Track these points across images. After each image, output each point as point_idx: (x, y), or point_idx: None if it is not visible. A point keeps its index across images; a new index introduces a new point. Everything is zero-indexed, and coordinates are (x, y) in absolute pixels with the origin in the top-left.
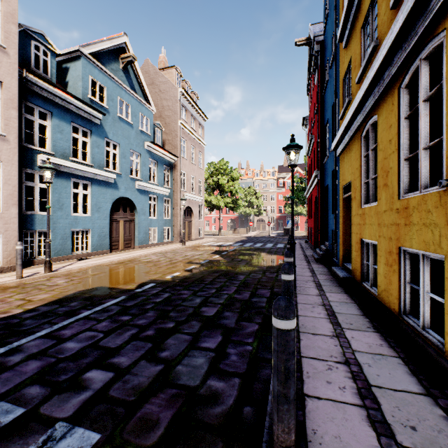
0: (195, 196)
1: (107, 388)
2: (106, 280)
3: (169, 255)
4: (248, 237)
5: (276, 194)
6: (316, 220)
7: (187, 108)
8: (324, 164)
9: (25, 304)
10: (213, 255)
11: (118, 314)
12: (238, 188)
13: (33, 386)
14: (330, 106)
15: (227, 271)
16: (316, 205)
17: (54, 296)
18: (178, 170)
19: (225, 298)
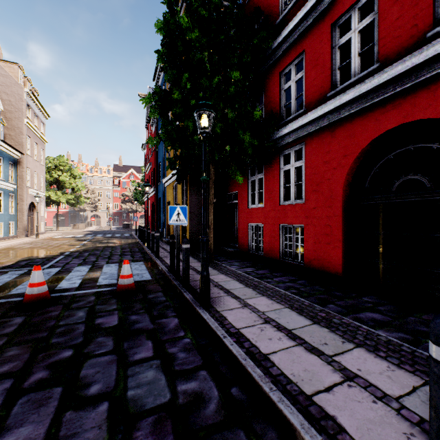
0: (39, 192)
1: (108, 262)
2: (26, 254)
3: (40, 244)
4: (91, 231)
5: (112, 192)
6: (153, 216)
7: (32, 107)
8: (158, 185)
9: (4, 263)
10: (82, 242)
11: (76, 258)
12: (81, 186)
13: (84, 265)
14: (162, 157)
15: (106, 246)
16: (153, 207)
17: (12, 260)
18: (23, 167)
19: (120, 251)
